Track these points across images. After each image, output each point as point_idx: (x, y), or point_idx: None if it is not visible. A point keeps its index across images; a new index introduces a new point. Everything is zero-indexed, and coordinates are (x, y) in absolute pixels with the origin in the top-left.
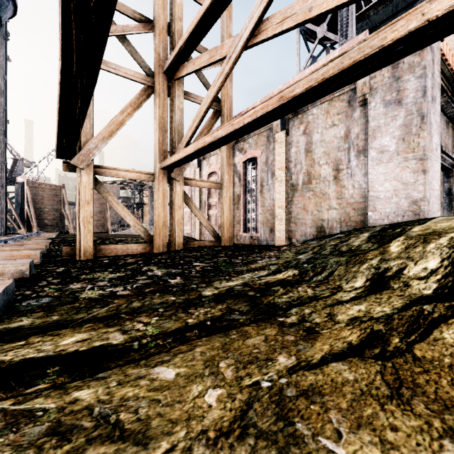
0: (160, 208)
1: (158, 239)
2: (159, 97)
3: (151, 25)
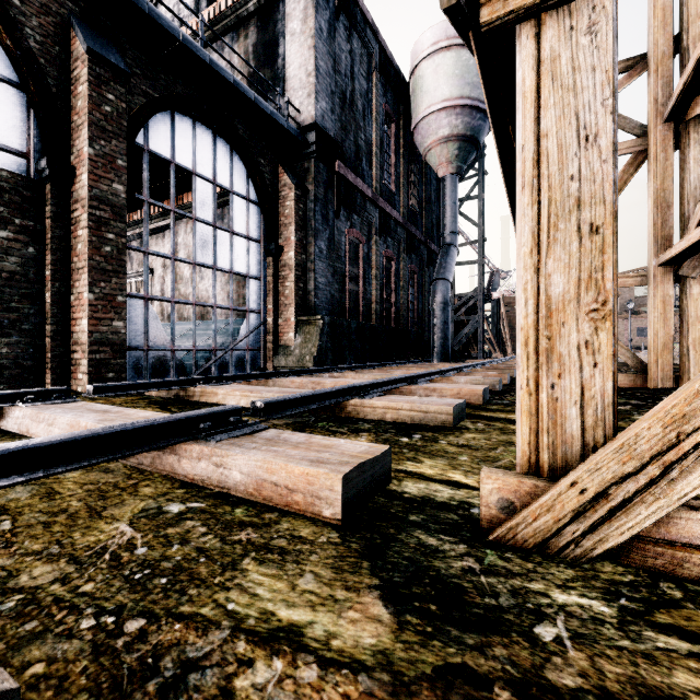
0: (657, 324)
1: (653, 368)
2: (656, 162)
3: (642, 64)
